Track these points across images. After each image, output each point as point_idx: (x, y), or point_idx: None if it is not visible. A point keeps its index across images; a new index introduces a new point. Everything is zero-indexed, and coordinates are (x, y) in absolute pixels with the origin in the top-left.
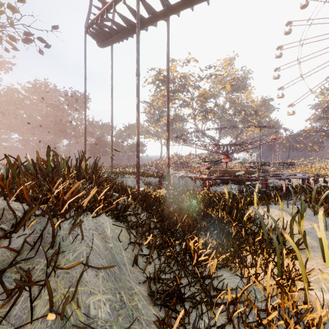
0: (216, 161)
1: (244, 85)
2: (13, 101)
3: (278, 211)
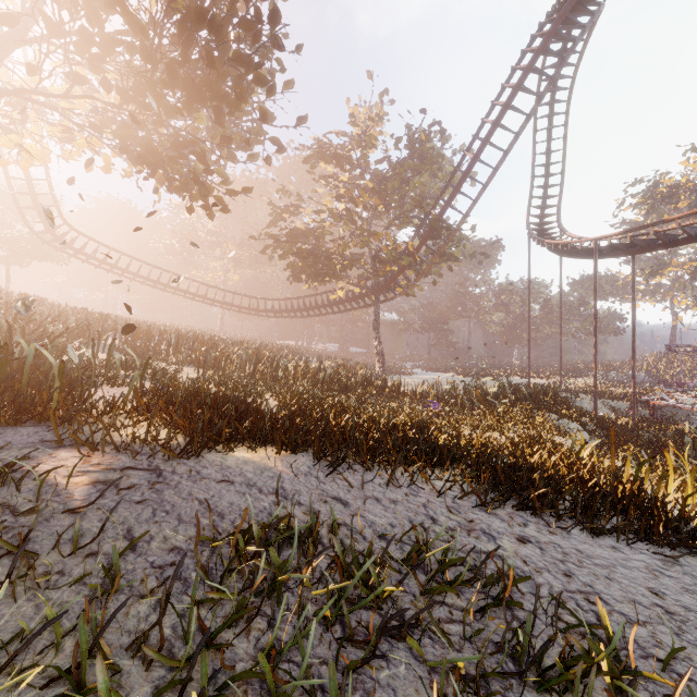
0: None
1: None
2: None
3: None
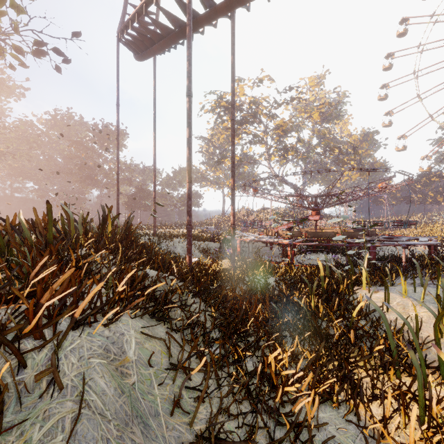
0: (302, 219)
1: (338, 112)
2: (26, 138)
3: (400, 296)
